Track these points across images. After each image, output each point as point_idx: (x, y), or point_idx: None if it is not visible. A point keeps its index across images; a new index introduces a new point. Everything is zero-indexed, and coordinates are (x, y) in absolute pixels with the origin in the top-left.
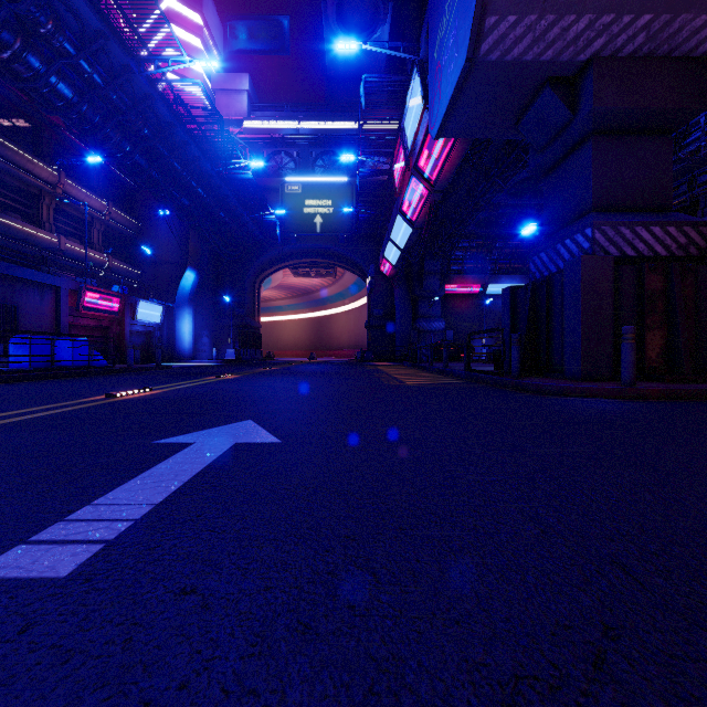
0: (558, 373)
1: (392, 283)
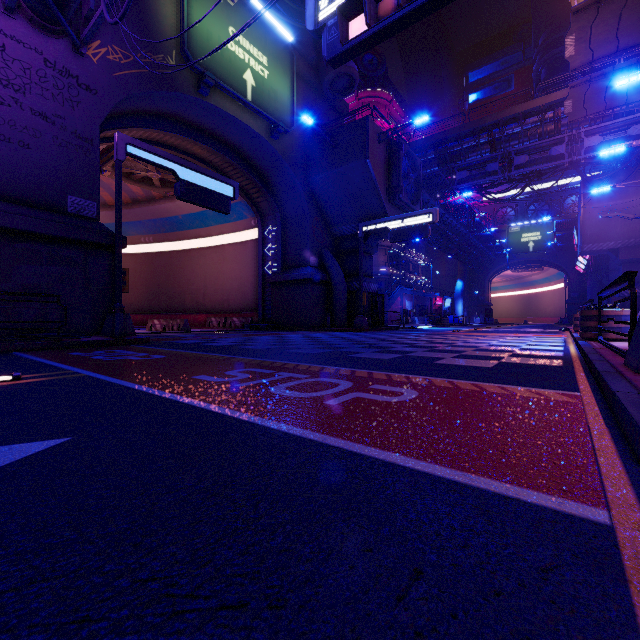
0: None
1: (584, 278)
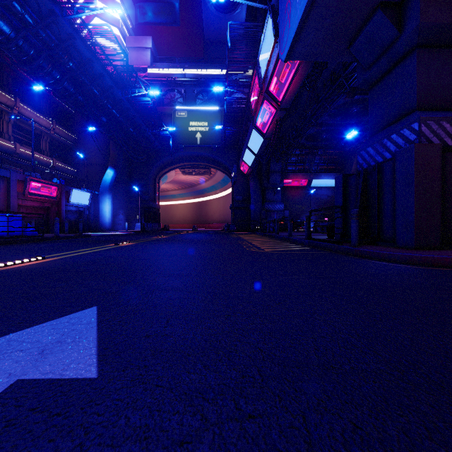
0: (389, 242)
1: (248, 178)
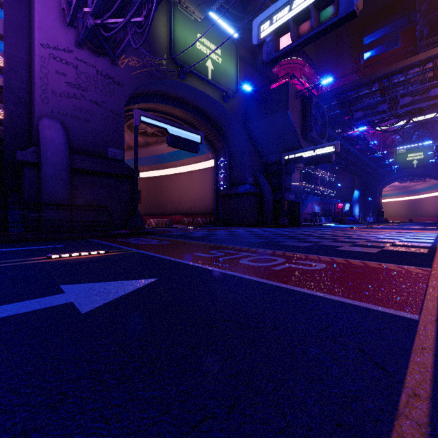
0: None
1: None
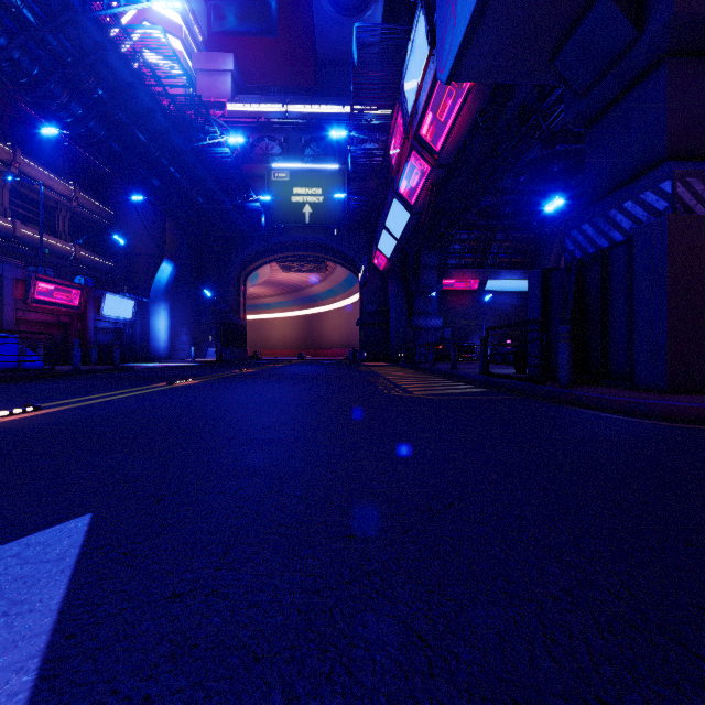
0: (623, 381)
1: (386, 277)
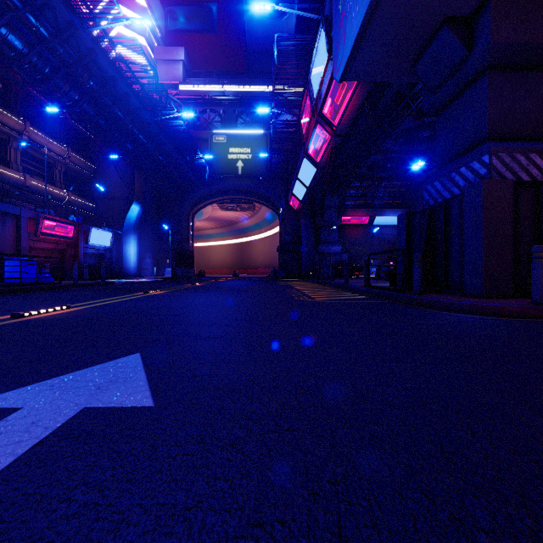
0: (457, 290)
1: (299, 215)
